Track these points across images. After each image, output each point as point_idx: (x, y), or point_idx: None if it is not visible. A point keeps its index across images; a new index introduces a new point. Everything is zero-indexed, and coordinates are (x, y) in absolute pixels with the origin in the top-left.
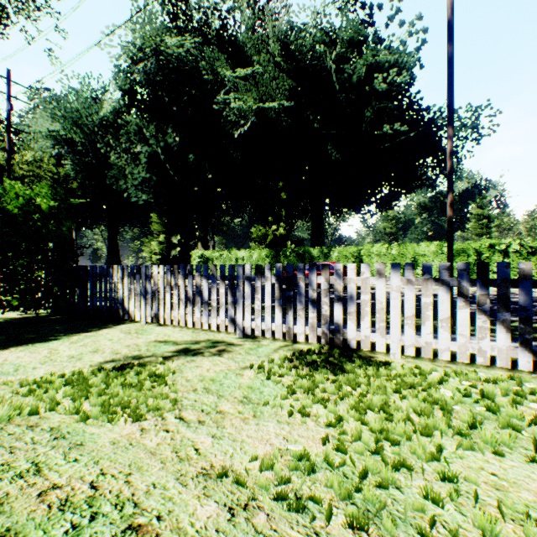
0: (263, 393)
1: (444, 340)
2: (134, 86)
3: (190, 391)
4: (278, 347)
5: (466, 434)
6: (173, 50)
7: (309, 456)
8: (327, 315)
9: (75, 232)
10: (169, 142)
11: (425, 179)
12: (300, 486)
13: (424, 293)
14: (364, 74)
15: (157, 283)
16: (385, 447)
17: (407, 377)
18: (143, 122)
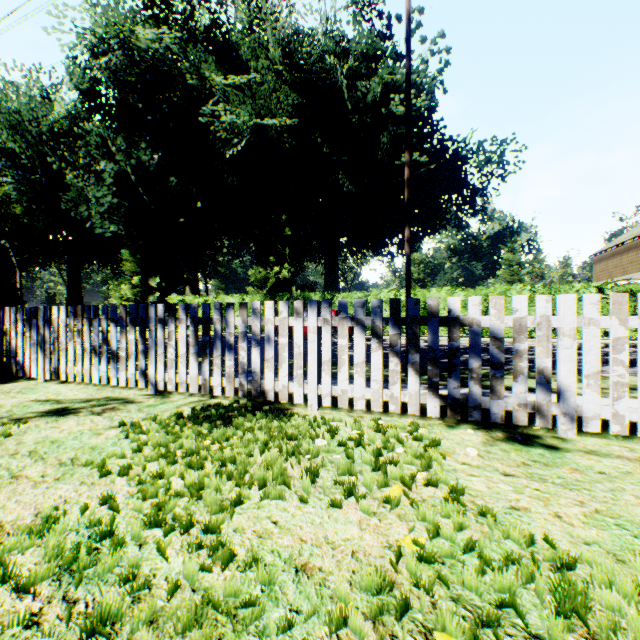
0: (102, 453)
1: (359, 387)
2: (95, 85)
3: (6, 455)
4: (187, 403)
5: (288, 482)
6: (146, 45)
7: (59, 518)
8: (245, 363)
9: (20, 271)
10: (142, 159)
11: (450, 219)
12: (5, 551)
13: (341, 334)
14: (380, 94)
15: (57, 329)
16: (182, 503)
17: (295, 428)
18: (107, 132)
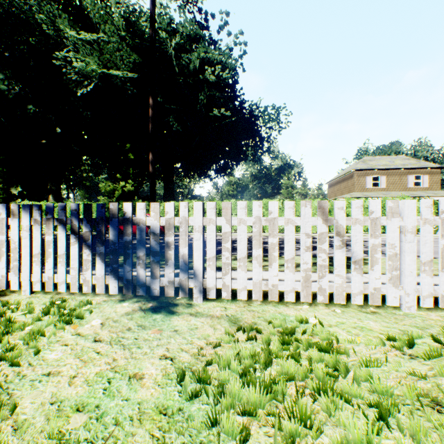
0: None
1: (62, 274)
2: None
3: None
4: None
5: None
6: None
7: None
8: None
9: None
10: (1, 88)
11: (248, 155)
12: None
13: (48, 231)
14: (199, 65)
15: None
16: None
17: None
18: None
